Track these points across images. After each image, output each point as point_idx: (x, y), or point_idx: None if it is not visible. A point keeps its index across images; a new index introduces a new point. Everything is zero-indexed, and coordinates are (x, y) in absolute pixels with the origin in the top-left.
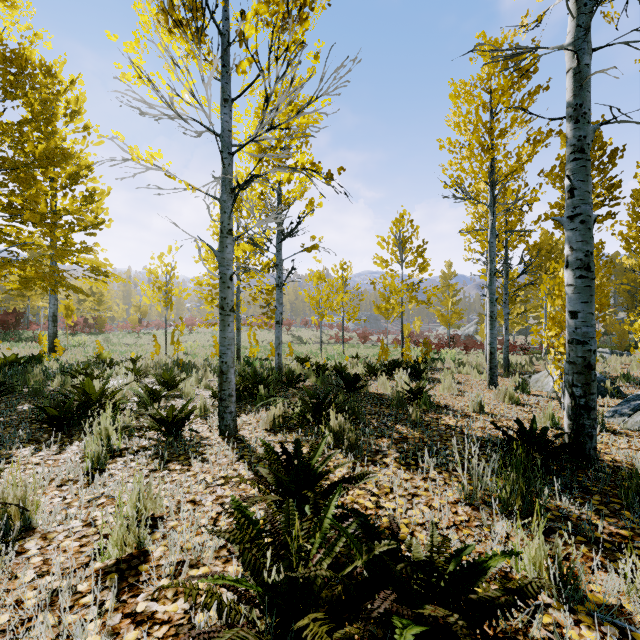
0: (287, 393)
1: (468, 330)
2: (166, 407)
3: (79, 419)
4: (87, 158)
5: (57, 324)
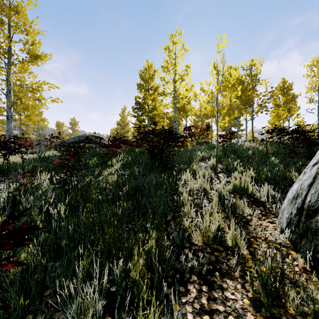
0: None
1: None
2: None
3: None
4: None
5: None
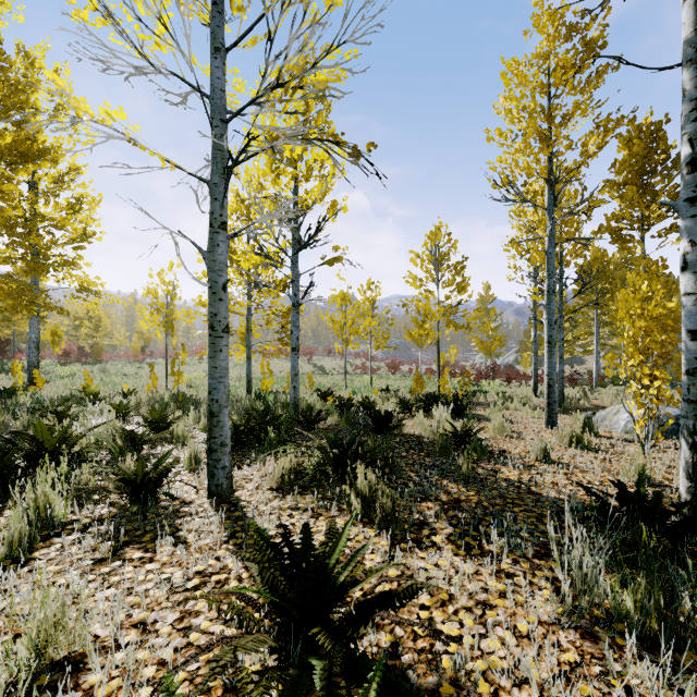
0: (299, 441)
1: (507, 359)
2: (149, 455)
3: (23, 476)
4: (74, 159)
5: (39, 352)
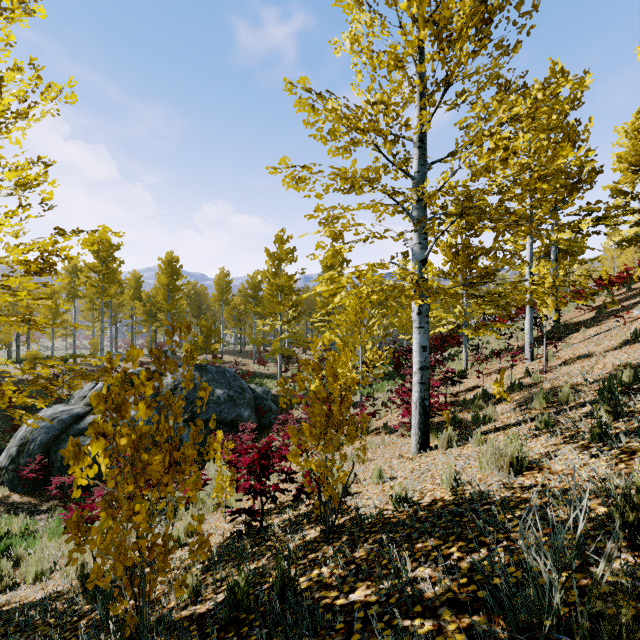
0: None
1: None
2: None
3: None
4: None
5: None
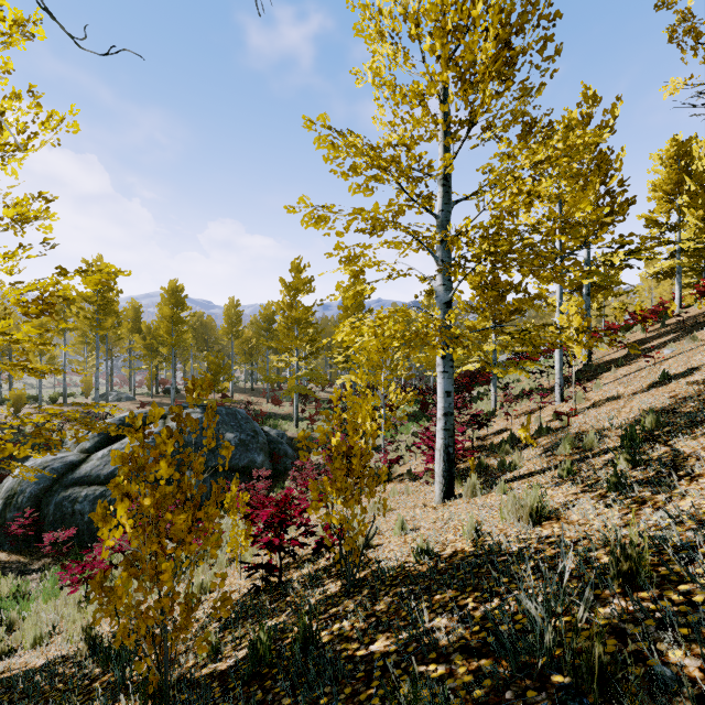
0: None
1: None
2: None
3: None
4: None
5: None
